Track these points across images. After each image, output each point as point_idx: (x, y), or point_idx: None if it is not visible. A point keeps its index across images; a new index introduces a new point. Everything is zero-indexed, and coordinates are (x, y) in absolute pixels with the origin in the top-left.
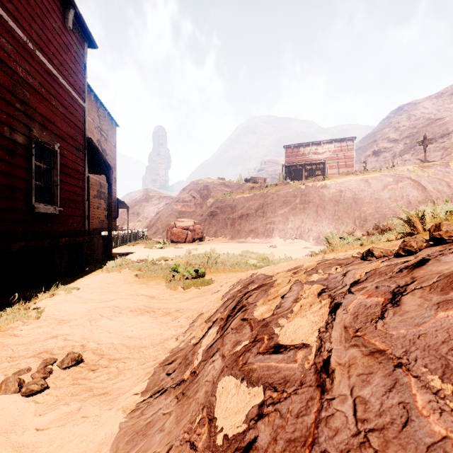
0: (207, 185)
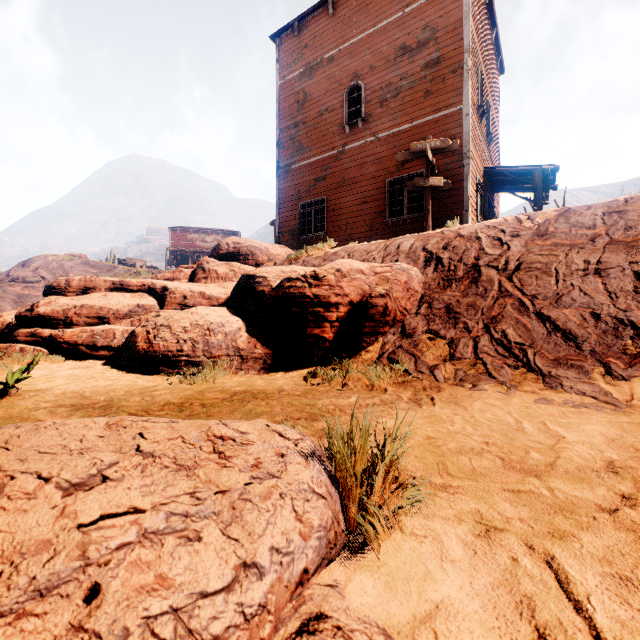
0: (62, 264)
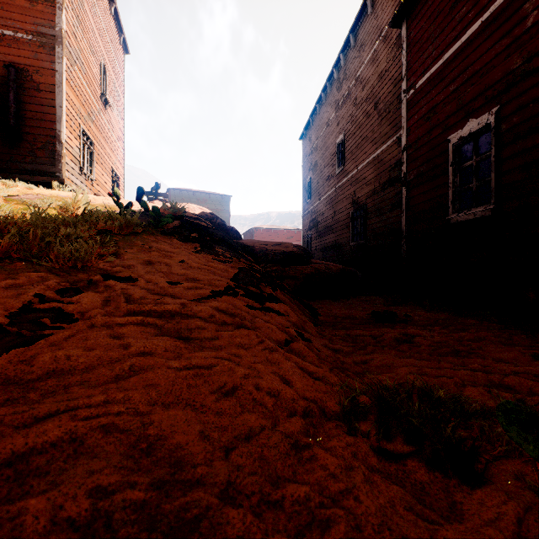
0: None
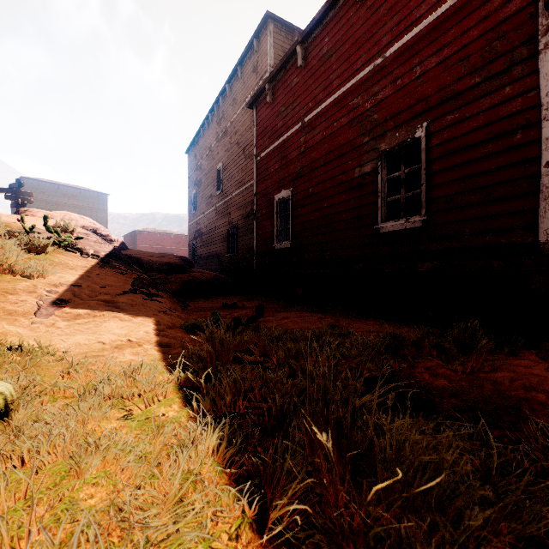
0: None
